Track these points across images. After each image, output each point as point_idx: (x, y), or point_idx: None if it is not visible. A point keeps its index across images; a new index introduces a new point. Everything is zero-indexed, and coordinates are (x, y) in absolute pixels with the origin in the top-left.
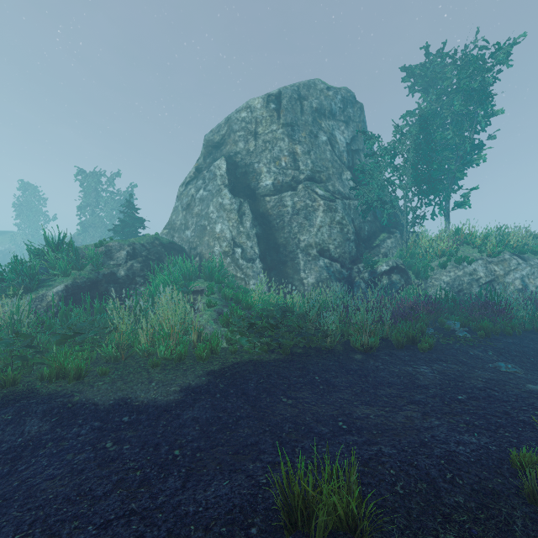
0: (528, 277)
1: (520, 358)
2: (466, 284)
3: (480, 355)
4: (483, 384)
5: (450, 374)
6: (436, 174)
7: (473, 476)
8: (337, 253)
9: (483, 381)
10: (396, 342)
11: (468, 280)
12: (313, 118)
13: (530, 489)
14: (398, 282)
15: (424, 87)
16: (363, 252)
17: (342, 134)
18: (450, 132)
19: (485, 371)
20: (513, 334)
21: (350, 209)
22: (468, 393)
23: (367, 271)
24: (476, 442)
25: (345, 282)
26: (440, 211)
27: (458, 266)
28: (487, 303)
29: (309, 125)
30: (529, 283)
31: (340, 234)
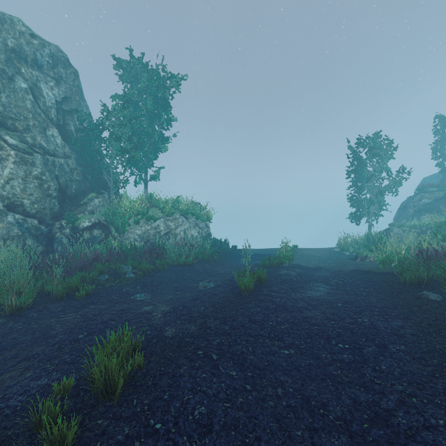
0: (188, 230)
1: (158, 286)
2: (153, 235)
3: (130, 290)
4: (111, 317)
5: (90, 315)
6: (136, 151)
7: (0, 430)
8: (34, 208)
9: (114, 313)
10: (56, 295)
11: (154, 232)
12: (7, 56)
13: (38, 420)
14: (99, 236)
15: (130, 80)
16: (69, 209)
17: (51, 89)
18: (146, 122)
19: (124, 303)
20: (165, 269)
21: (54, 166)
22: (91, 329)
23: (70, 226)
24: (44, 383)
25: (43, 238)
26: (140, 180)
27: (148, 222)
28: (155, 249)
29: (1, 63)
30: (188, 233)
31: (39, 189)
